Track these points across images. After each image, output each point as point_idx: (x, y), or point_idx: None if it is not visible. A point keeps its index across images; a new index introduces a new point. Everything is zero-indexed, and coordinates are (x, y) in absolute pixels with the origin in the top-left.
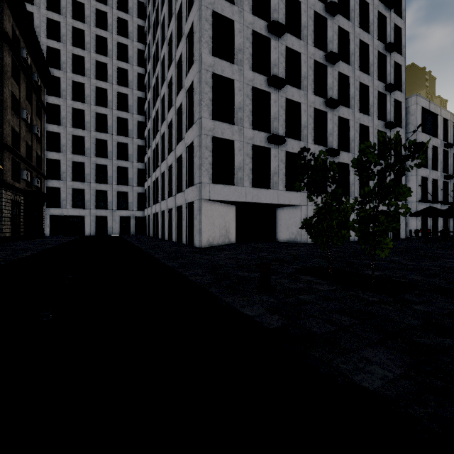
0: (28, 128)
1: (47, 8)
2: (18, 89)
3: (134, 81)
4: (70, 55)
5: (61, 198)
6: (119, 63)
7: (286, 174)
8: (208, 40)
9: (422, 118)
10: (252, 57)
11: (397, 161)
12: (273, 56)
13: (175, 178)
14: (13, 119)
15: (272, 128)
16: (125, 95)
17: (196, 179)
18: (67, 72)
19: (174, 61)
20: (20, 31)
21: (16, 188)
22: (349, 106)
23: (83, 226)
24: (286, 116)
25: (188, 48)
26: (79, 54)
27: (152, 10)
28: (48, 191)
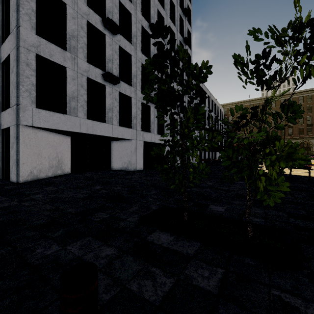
0: None
1: None
2: None
3: None
4: None
5: None
6: None
7: (119, 112)
8: None
9: None
10: None
11: (297, 62)
12: (108, 3)
13: None
14: None
15: (107, 67)
16: None
17: (12, 100)
18: None
19: None
20: None
21: None
22: None
23: None
24: (120, 62)
25: None
26: None
27: None
28: None
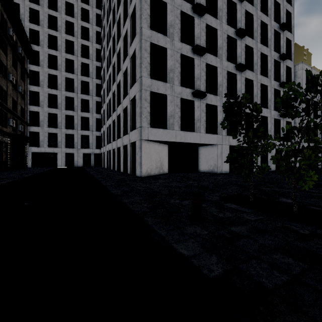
0: (14, 88)
1: (29, 1)
2: (6, 58)
3: (93, 54)
4: (46, 35)
5: (40, 139)
6: (82, 41)
7: (206, 121)
8: (146, 17)
9: (306, 80)
10: (180, 32)
11: None
12: (196, 31)
13: (122, 124)
14: (1, 80)
15: (196, 85)
16: (87, 64)
17: (137, 124)
18: (44, 48)
19: (122, 36)
20: (7, 15)
21: (4, 132)
22: (253, 70)
23: (56, 160)
24: (206, 77)
25: (132, 25)
26: (53, 35)
27: (106, 1)
28: (30, 134)
